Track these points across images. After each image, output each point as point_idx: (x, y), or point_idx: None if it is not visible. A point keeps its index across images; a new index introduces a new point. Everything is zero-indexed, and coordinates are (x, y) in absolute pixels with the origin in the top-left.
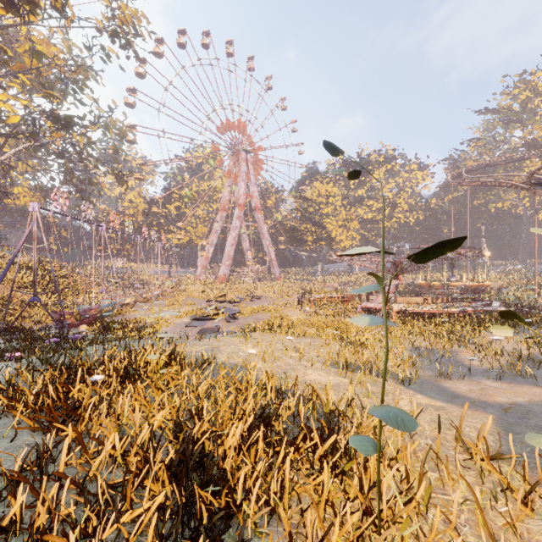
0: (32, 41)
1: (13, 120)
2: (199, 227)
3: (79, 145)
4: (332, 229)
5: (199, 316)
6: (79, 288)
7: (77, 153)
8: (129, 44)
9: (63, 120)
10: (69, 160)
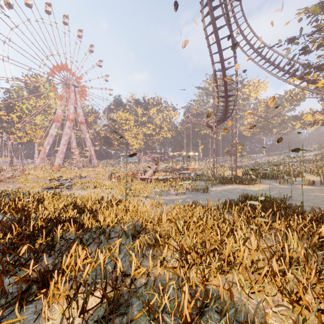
0: None
1: None
2: (38, 131)
3: None
4: (129, 138)
5: (48, 187)
6: None
7: None
8: None
9: None
10: None
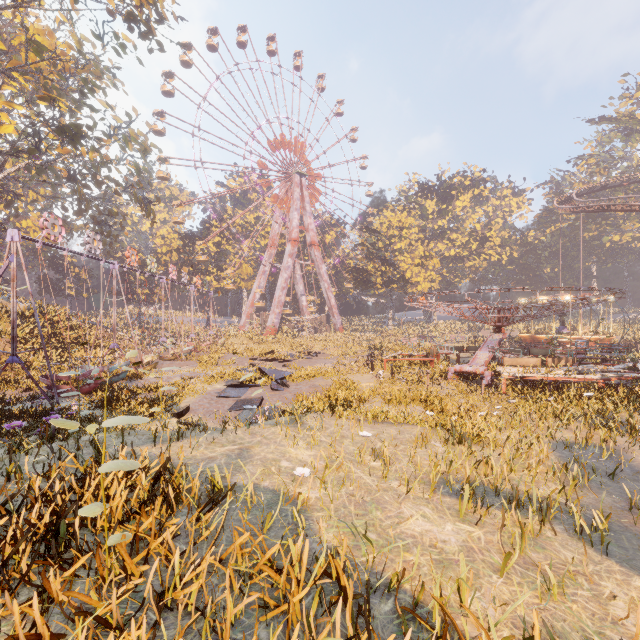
0: (27, 29)
1: (6, 130)
2: (243, 267)
3: (92, 164)
4: (406, 269)
5: (237, 381)
6: (90, 342)
7: (93, 176)
8: (151, 31)
9: (69, 131)
10: (84, 185)
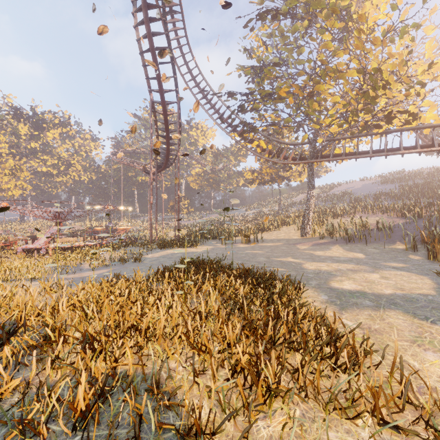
0: None
1: None
2: None
3: None
4: None
5: None
6: None
7: None
8: None
9: None
10: None
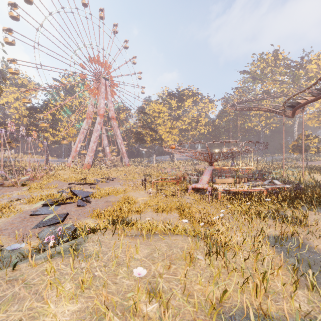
0: None
1: None
2: (70, 129)
3: None
4: (162, 134)
5: (52, 200)
6: None
7: None
8: None
9: None
10: None
